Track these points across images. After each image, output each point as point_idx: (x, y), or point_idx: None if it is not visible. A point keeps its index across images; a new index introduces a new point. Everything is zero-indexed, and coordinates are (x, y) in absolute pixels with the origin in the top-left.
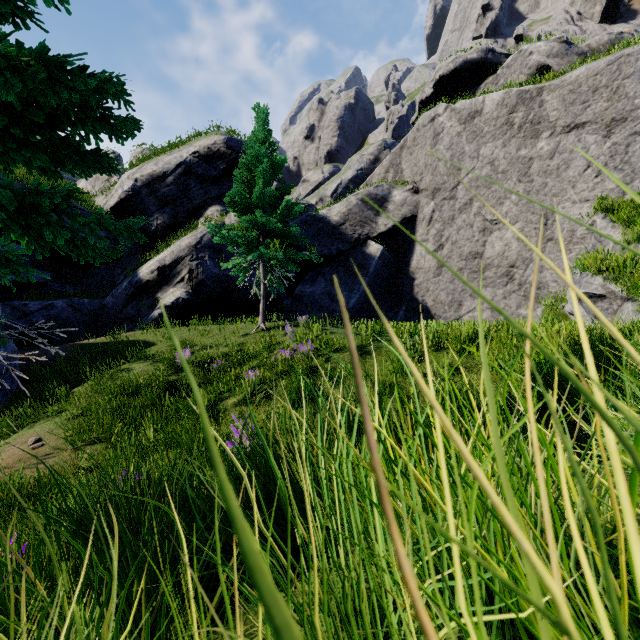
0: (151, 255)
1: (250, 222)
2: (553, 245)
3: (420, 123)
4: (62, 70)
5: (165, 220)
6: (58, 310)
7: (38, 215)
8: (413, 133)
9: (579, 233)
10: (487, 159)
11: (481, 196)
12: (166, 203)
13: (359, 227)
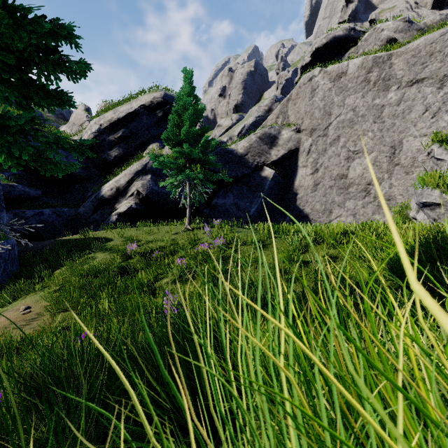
0: (110, 177)
1: (179, 152)
2: (399, 168)
3: (301, 82)
4: (24, 18)
5: (120, 152)
6: (46, 216)
7: (8, 135)
8: (296, 89)
9: (420, 159)
10: (350, 107)
11: (346, 134)
12: (121, 140)
13: (257, 157)
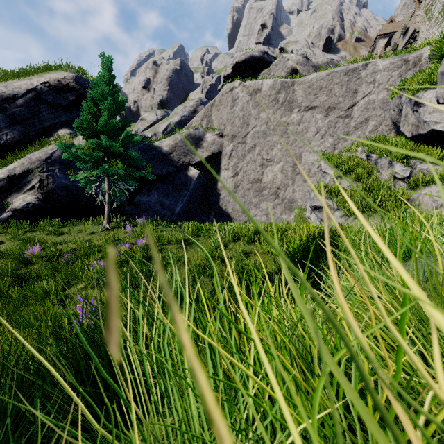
0: (0, 165)
1: (96, 144)
2: (300, 177)
3: (224, 91)
4: None
5: (15, 136)
6: None
7: None
8: (219, 96)
9: (313, 170)
10: (264, 120)
11: (261, 143)
12: (16, 121)
13: (183, 156)
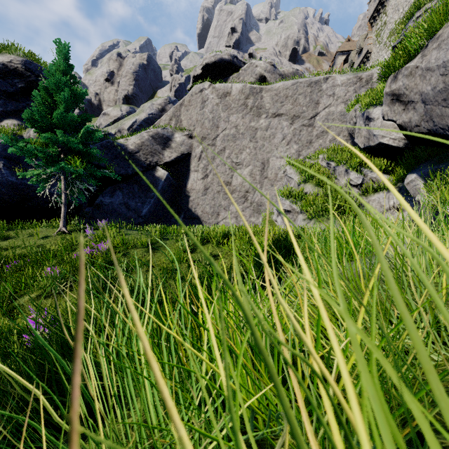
0: None
1: (51, 139)
2: (267, 181)
3: (193, 91)
4: None
5: None
6: None
7: None
8: (189, 97)
9: (279, 175)
10: (233, 124)
11: (230, 146)
12: None
13: (150, 156)
